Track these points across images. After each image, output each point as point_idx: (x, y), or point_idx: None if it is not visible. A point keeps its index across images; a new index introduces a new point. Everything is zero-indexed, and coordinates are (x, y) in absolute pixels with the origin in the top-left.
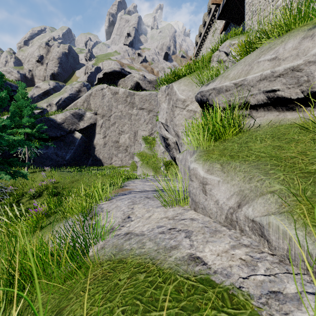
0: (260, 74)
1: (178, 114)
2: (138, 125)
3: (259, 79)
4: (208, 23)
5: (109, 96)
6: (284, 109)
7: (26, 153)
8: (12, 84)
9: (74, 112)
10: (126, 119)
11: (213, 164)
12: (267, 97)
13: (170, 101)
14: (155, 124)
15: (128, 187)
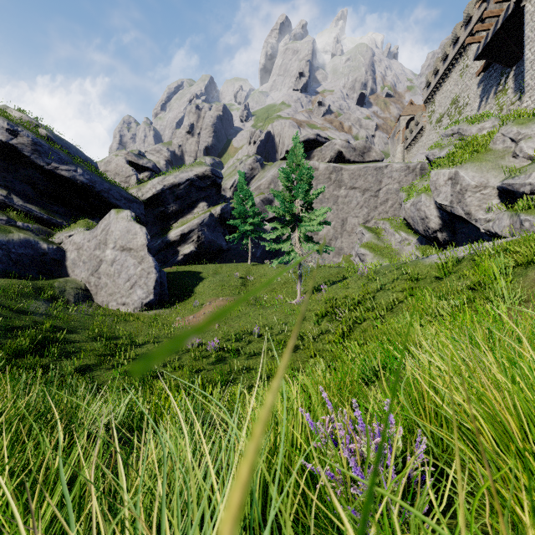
0: None
1: (469, 196)
2: (348, 210)
3: None
4: (452, 58)
5: None
6: None
7: (250, 244)
8: (219, 171)
9: (264, 198)
10: (330, 203)
11: (534, 216)
12: None
13: (455, 185)
14: (373, 208)
15: None
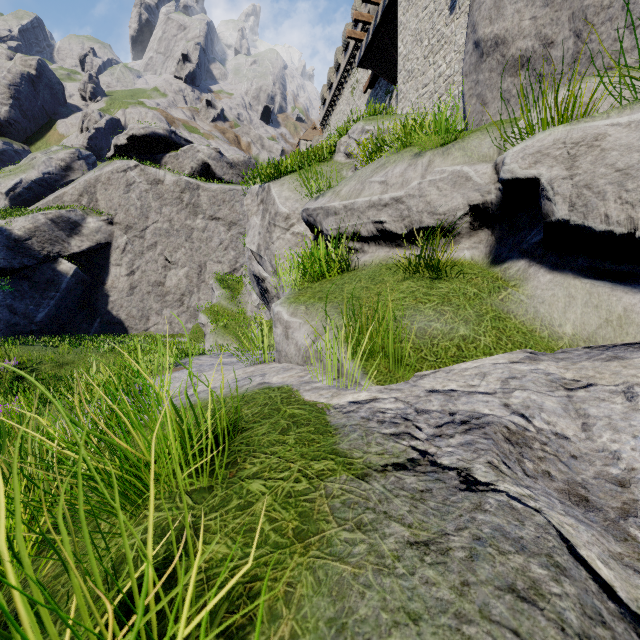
0: (369, 200)
1: (278, 238)
2: (207, 250)
3: (369, 206)
4: (344, 68)
5: (142, 187)
6: (394, 246)
7: None
8: None
9: (58, 216)
10: (181, 237)
11: (298, 307)
12: (377, 228)
13: (265, 214)
14: (243, 251)
15: (187, 366)
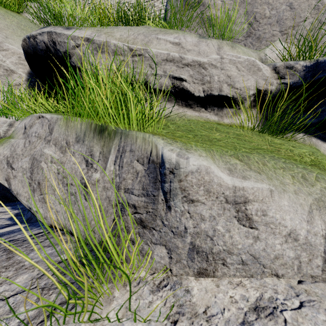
0: (168, 53)
1: None
2: None
3: (166, 59)
4: None
5: None
6: (184, 105)
7: None
8: None
9: None
10: None
11: (225, 158)
12: (173, 84)
13: None
14: None
15: None
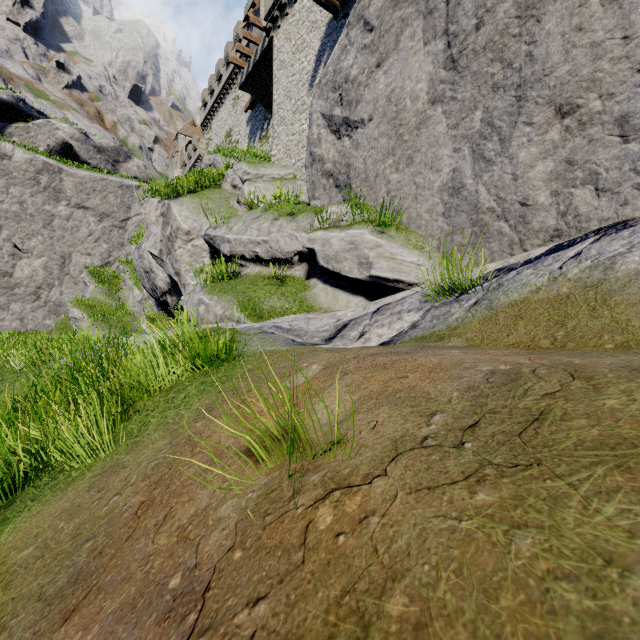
0: (250, 238)
1: (180, 247)
2: (73, 241)
3: (250, 242)
4: (226, 81)
5: None
6: (264, 265)
7: None
8: None
9: None
10: (37, 223)
11: (213, 296)
12: (254, 255)
13: (166, 226)
14: (118, 245)
15: None
